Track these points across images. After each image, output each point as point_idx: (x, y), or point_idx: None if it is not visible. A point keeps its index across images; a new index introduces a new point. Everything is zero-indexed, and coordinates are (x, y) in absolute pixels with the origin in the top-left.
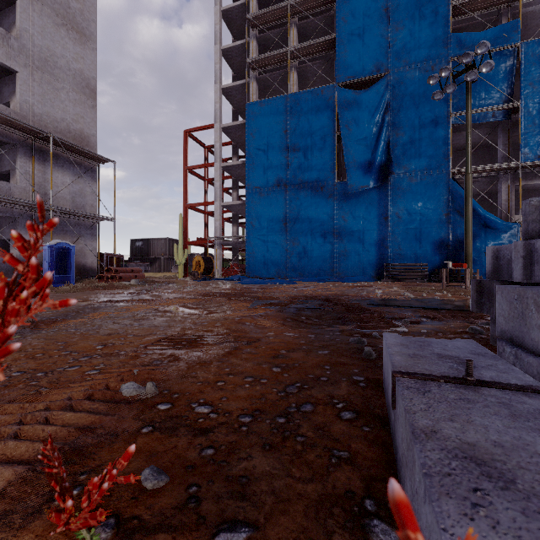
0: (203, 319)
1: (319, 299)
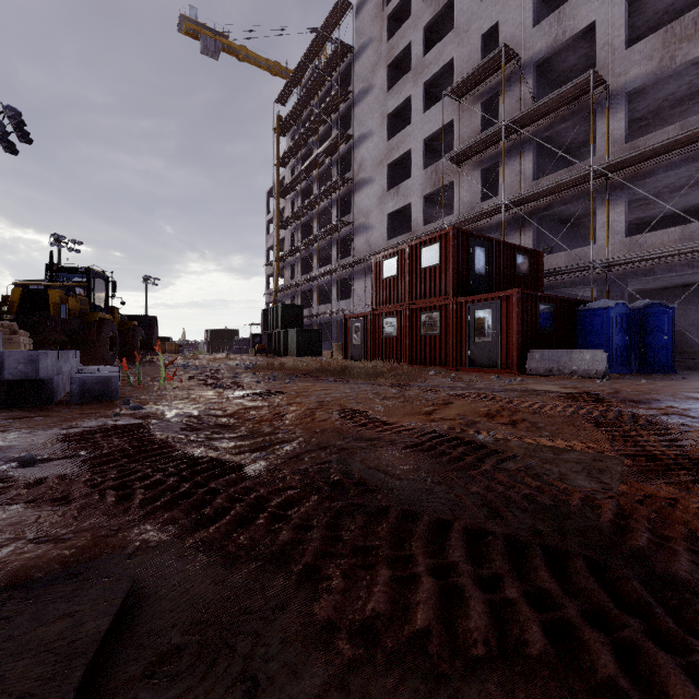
0: (336, 400)
1: (481, 522)
